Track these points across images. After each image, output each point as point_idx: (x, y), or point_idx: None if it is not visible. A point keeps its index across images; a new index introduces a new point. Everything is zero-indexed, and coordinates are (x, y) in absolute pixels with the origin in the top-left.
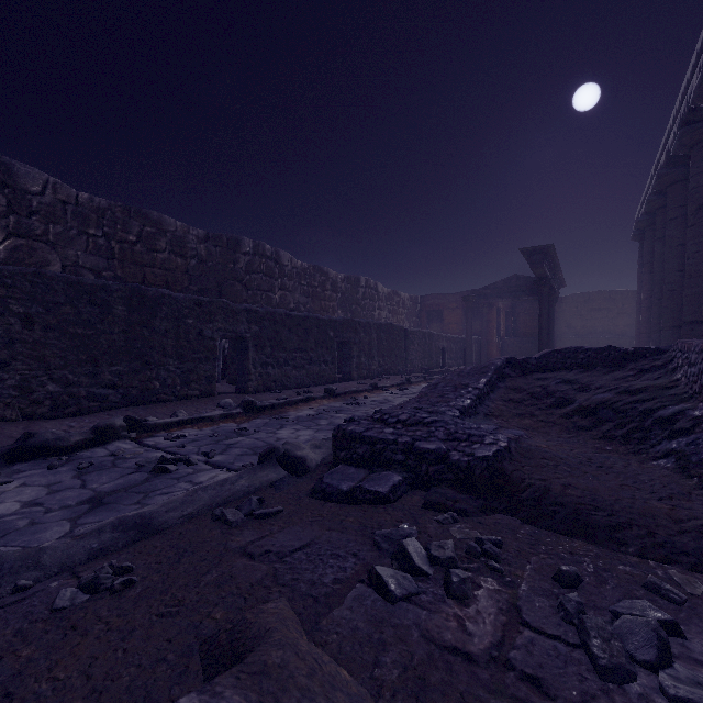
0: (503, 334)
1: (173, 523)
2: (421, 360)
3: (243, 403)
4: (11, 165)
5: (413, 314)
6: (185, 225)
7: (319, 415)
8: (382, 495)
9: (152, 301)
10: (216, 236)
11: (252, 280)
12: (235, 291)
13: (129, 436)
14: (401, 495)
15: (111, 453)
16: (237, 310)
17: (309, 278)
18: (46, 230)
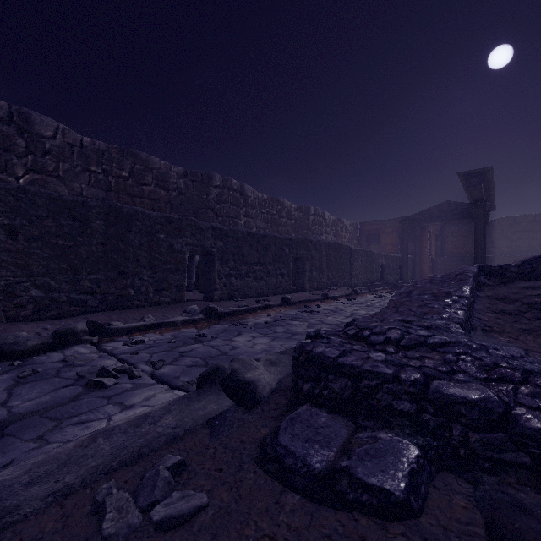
0: (433, 254)
1: (29, 509)
2: (363, 275)
3: (205, 310)
4: (29, 114)
5: (354, 238)
6: (167, 164)
7: (275, 322)
8: (396, 501)
9: (127, 217)
10: (193, 173)
11: (221, 209)
12: (208, 217)
13: (90, 340)
14: (426, 492)
15: (65, 358)
16: (204, 227)
17: (268, 207)
18: (57, 167)
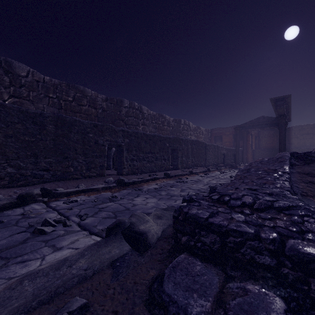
0: (254, 147)
1: None
2: (213, 160)
3: (116, 180)
4: (11, 62)
5: (207, 138)
6: (96, 93)
7: (160, 188)
8: None
9: (69, 123)
10: (111, 98)
11: (128, 120)
12: (120, 125)
13: (42, 200)
14: None
15: (24, 212)
16: (117, 130)
17: (156, 119)
18: (28, 94)
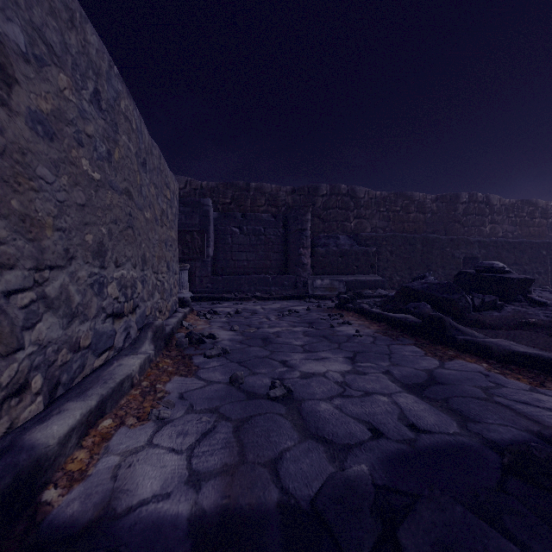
0: None
1: None
2: None
3: None
4: (354, 188)
5: None
6: (424, 195)
7: None
8: None
9: (431, 241)
10: (442, 196)
11: (467, 220)
12: (455, 229)
13: None
14: None
15: None
16: (472, 241)
17: (516, 211)
18: (365, 213)
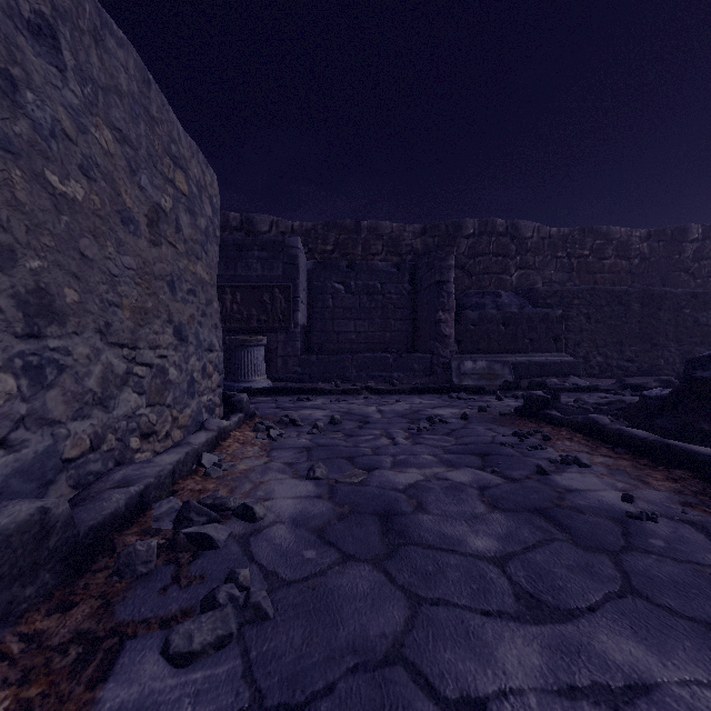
0: None
1: None
2: None
3: None
4: (517, 224)
5: None
6: (628, 230)
7: None
8: None
9: (657, 298)
10: (659, 232)
11: (700, 268)
12: (680, 282)
13: None
14: None
15: None
16: None
17: None
18: (534, 260)
